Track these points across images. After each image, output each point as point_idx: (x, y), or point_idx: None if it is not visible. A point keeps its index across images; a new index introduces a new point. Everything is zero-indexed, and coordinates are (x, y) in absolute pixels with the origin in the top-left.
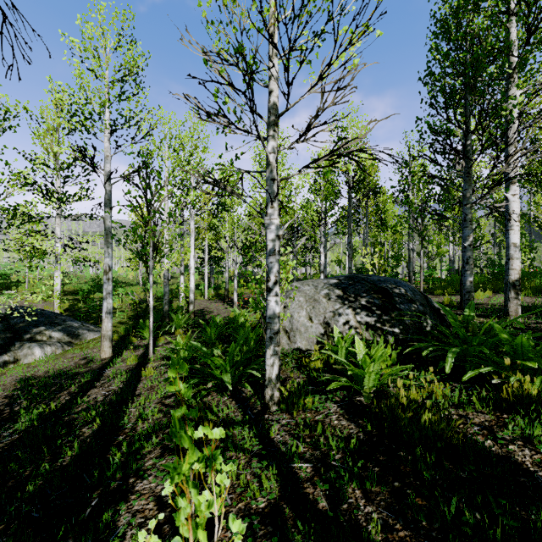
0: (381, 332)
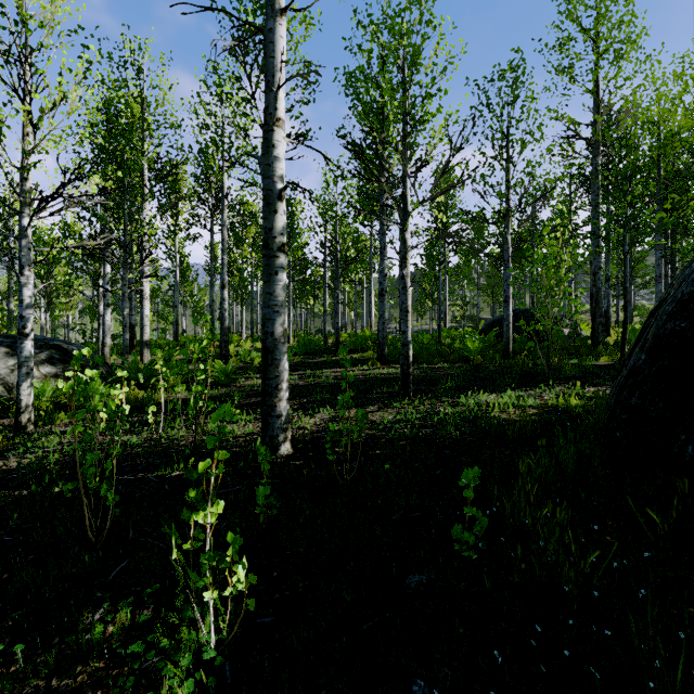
0: (68, 380)
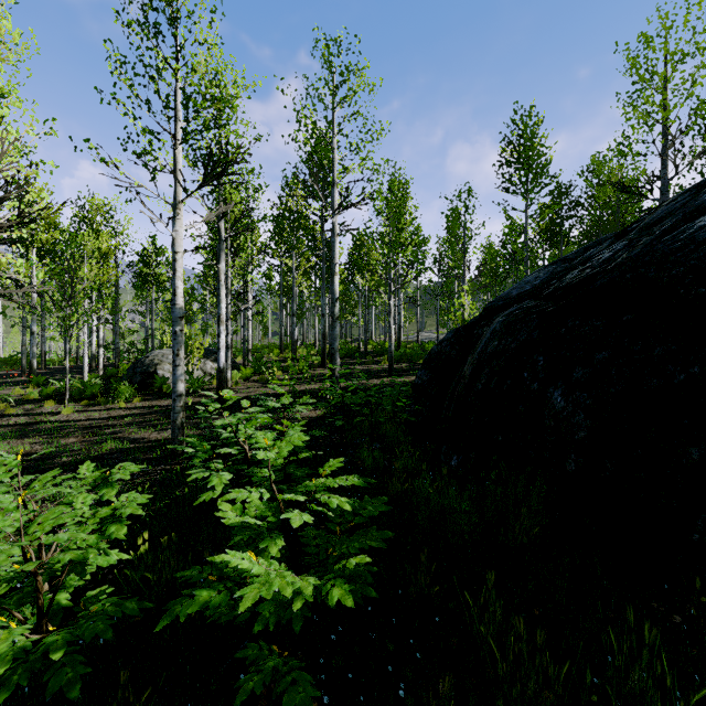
0: None
